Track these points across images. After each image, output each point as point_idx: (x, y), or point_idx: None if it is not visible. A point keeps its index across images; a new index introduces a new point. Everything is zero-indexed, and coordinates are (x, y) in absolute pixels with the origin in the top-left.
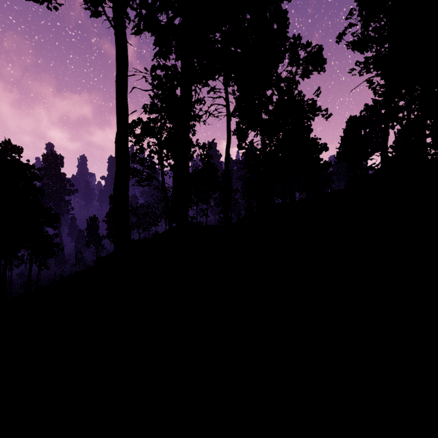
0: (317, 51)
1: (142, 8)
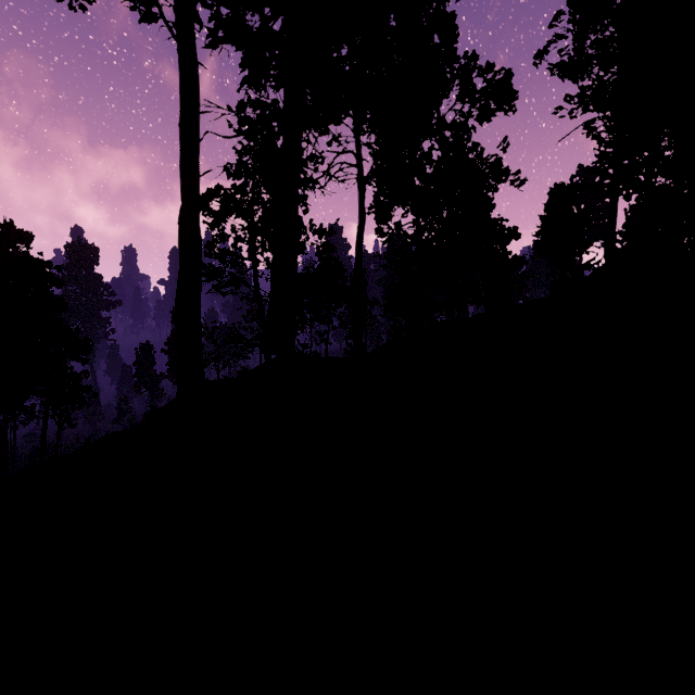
0: (504, 79)
1: (221, 5)
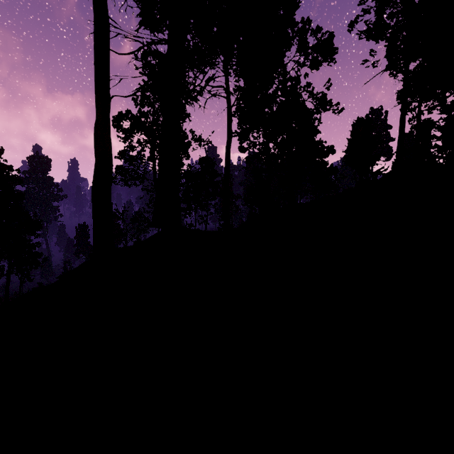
0: (328, 38)
1: None
